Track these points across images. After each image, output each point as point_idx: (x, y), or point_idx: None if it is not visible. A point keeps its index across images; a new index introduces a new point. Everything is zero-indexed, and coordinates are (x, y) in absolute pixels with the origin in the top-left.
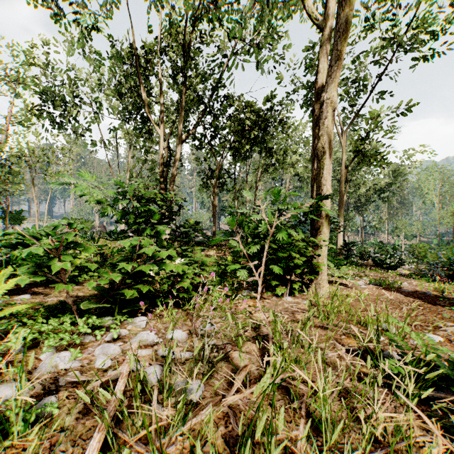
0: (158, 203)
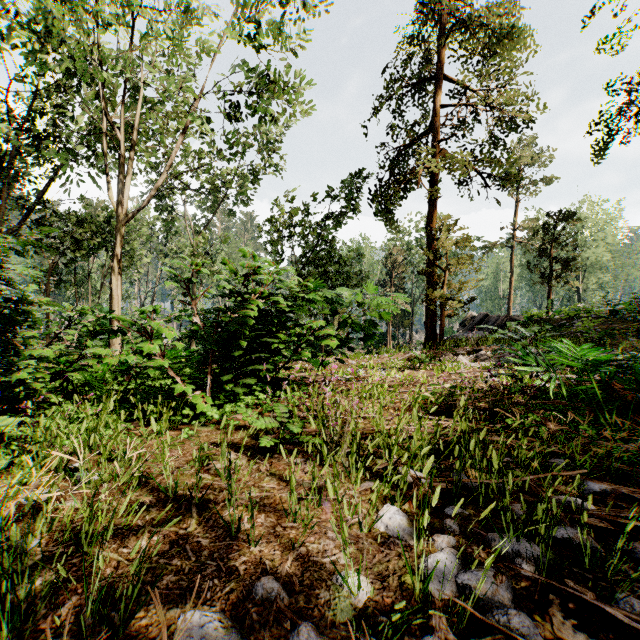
0: None
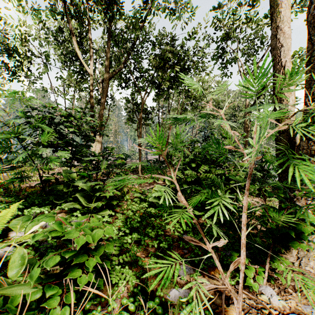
0: (67, 127)
